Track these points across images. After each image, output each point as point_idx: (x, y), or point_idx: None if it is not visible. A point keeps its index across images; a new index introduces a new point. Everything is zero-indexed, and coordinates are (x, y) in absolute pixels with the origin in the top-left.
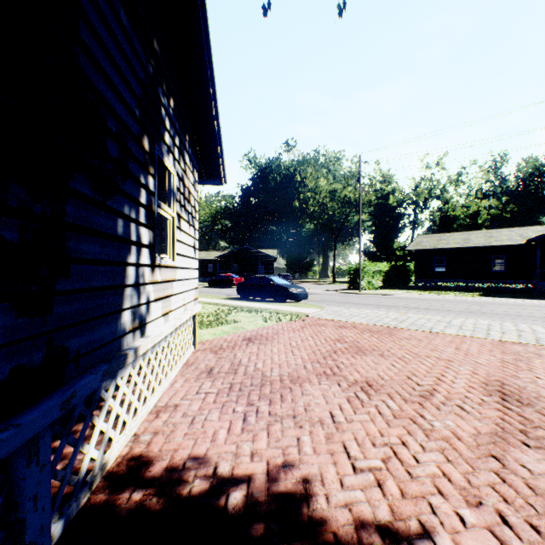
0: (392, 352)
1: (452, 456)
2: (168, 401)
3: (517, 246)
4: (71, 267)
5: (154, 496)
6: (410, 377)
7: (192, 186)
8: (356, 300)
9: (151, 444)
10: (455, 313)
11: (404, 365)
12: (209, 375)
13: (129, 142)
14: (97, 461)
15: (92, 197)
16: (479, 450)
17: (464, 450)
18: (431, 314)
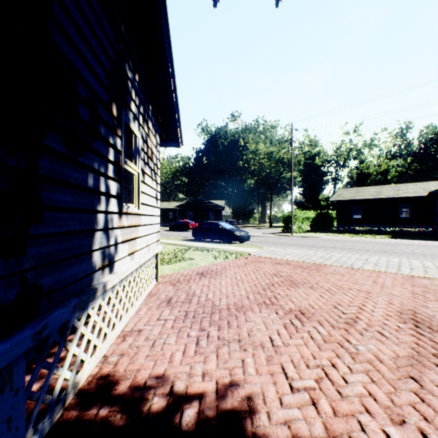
0: (320, 284)
1: (376, 377)
2: (133, 326)
3: (420, 197)
4: (44, 214)
5: (118, 413)
6: (336, 306)
7: (154, 148)
8: (289, 241)
9: (117, 365)
10: (370, 252)
11: (331, 296)
12: (168, 304)
13: (98, 108)
14: (70, 380)
15: (64, 154)
16: (398, 371)
17: (386, 372)
18: (351, 253)
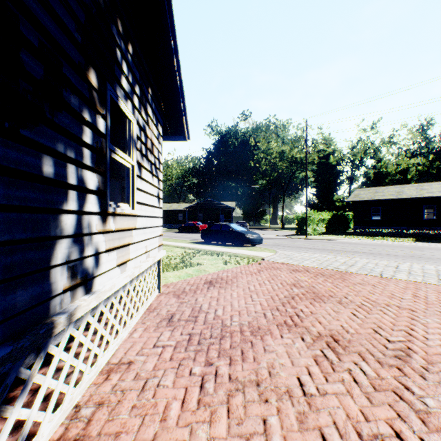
0: (349, 298)
1: None
2: (122, 356)
3: None
4: None
5: None
6: (377, 331)
7: (155, 139)
8: (304, 244)
9: (90, 424)
10: (398, 258)
11: (367, 315)
12: (168, 324)
13: (63, 67)
14: None
15: None
16: None
17: None
18: (376, 259)
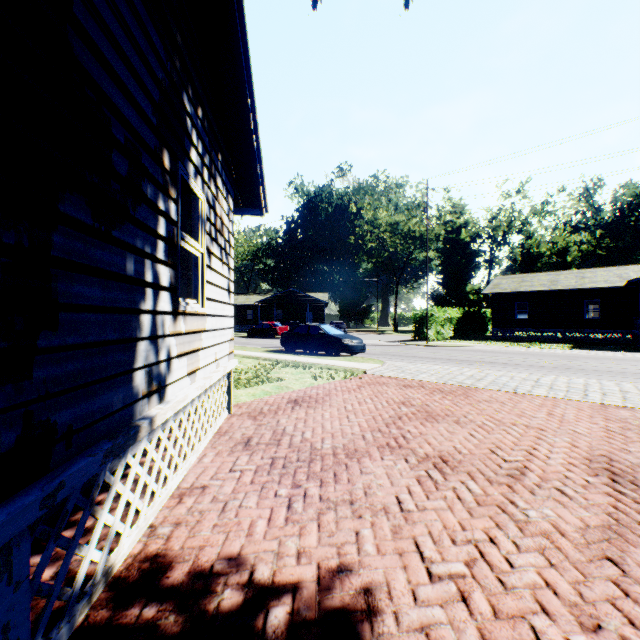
0: (469, 418)
1: (556, 559)
2: (194, 481)
3: (615, 289)
4: (59, 316)
5: (171, 613)
6: (495, 451)
7: (225, 216)
8: (423, 353)
9: (170, 540)
10: (543, 370)
11: (486, 435)
12: (245, 448)
13: (142, 157)
14: (99, 564)
15: (91, 225)
16: (589, 550)
17: (571, 551)
18: (514, 371)
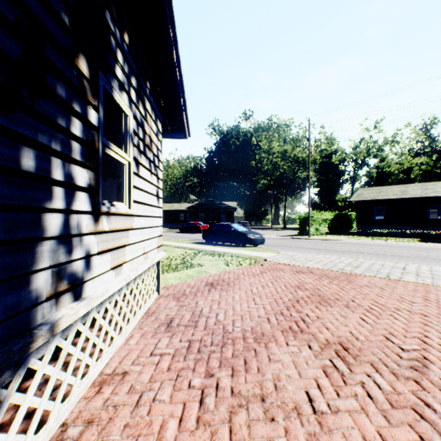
0: (357, 302)
1: None
2: (117, 366)
3: None
4: None
5: None
6: (389, 338)
7: (154, 135)
8: (307, 244)
9: None
10: (404, 259)
11: (376, 320)
12: (167, 329)
13: (47, 49)
14: None
15: None
16: None
17: None
18: (382, 259)
